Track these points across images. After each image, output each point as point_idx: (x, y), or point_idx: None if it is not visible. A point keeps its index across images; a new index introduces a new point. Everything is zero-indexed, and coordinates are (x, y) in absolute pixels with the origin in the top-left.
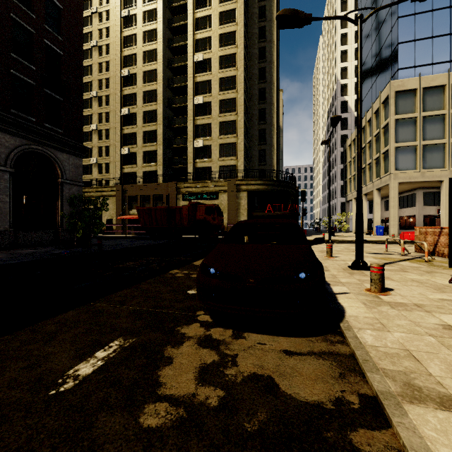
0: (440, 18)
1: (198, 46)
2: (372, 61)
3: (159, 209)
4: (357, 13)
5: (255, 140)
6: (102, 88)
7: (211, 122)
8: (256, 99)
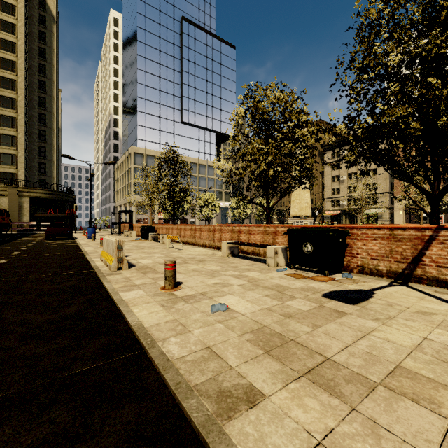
0: (156, 120)
1: None
2: (128, 122)
3: None
4: None
5: (35, 154)
6: None
7: None
8: (36, 121)
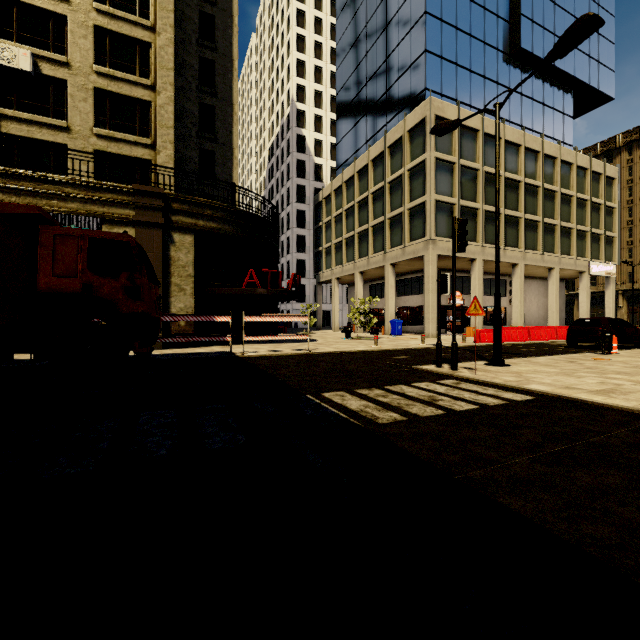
0: (463, 43)
1: None
2: (368, 76)
3: None
4: (317, 17)
5: (190, 124)
6: None
7: (65, 13)
8: (194, 32)
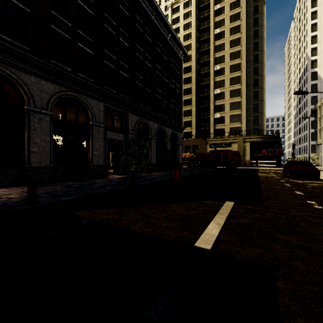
0: None
1: (216, 61)
2: None
3: (207, 153)
4: None
5: (251, 111)
6: None
7: (224, 103)
8: (252, 86)
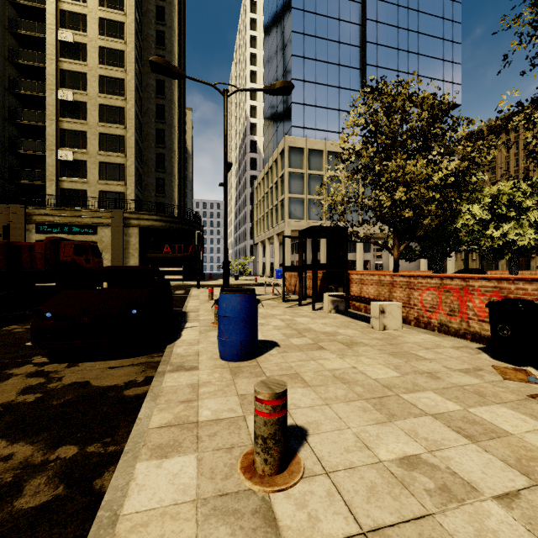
0: (321, 92)
1: (64, 19)
2: (274, 110)
3: None
4: None
5: (151, 166)
6: None
7: (87, 130)
8: (153, 116)
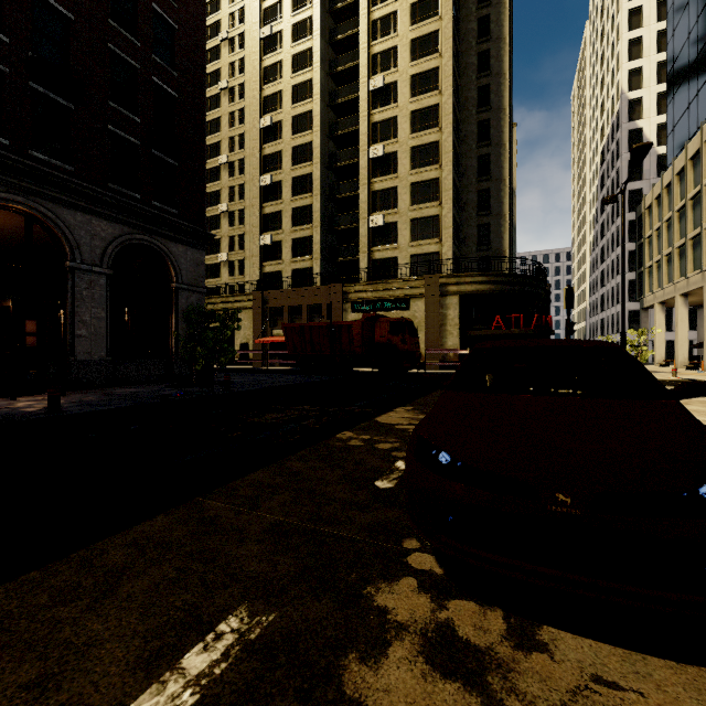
0: None
1: (375, 64)
2: (699, 46)
3: (316, 326)
4: None
5: (471, 210)
6: (234, 150)
7: (397, 185)
8: (473, 141)
